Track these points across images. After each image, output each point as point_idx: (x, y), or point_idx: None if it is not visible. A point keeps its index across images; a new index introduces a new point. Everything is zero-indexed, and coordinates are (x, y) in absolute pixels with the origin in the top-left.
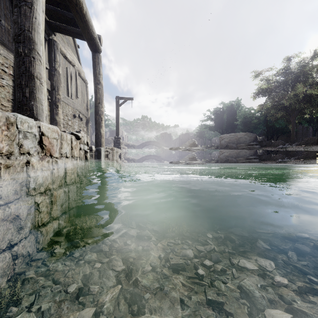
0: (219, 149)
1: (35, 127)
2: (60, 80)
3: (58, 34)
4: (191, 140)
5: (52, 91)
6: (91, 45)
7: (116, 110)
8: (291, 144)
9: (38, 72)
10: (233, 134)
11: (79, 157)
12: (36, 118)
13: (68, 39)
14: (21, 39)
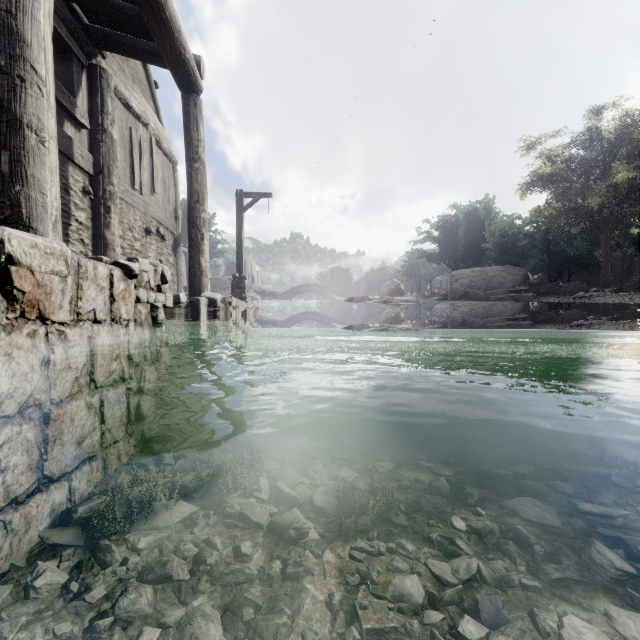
0: (450, 300)
1: None
2: (114, 154)
3: (112, 57)
4: (391, 282)
5: (97, 177)
6: (180, 77)
7: (237, 219)
8: (602, 290)
9: (32, 113)
10: (479, 270)
11: (135, 320)
12: (27, 225)
13: (135, 68)
14: None
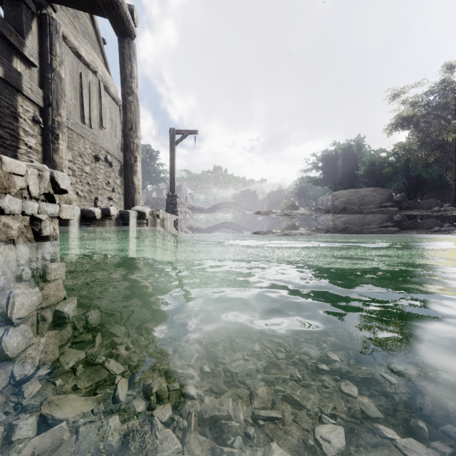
0: (332, 213)
1: None
2: (62, 90)
3: (64, 12)
4: (288, 199)
5: (46, 109)
6: (115, 21)
7: (170, 150)
8: (454, 205)
9: None
10: (354, 191)
11: None
12: None
13: (85, 25)
14: None
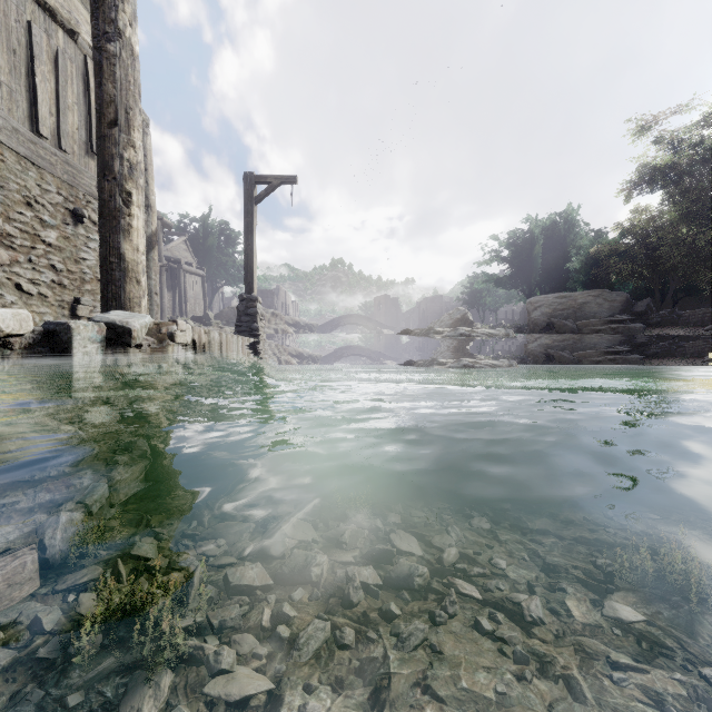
0: (528, 333)
1: None
2: None
3: None
4: (455, 310)
5: None
6: None
7: (245, 214)
8: None
9: None
10: (565, 295)
11: None
12: None
13: None
14: None
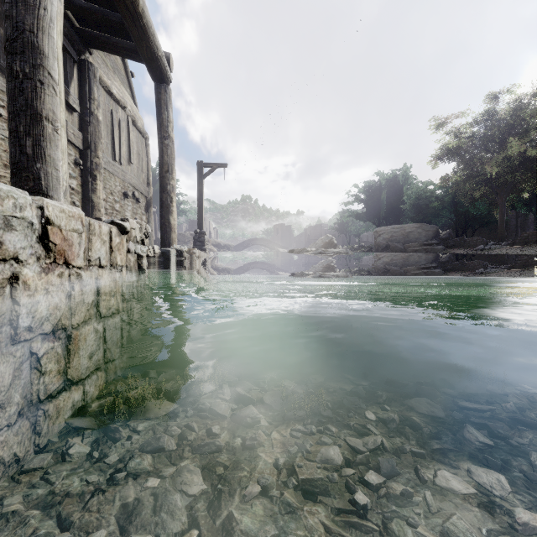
0: (374, 252)
1: (31, 207)
2: (99, 132)
3: (97, 52)
4: (325, 236)
5: (85, 151)
6: (153, 71)
7: (198, 184)
8: (498, 244)
9: (49, 108)
10: (398, 227)
11: (127, 266)
12: (46, 194)
13: (115, 62)
14: (18, 46)
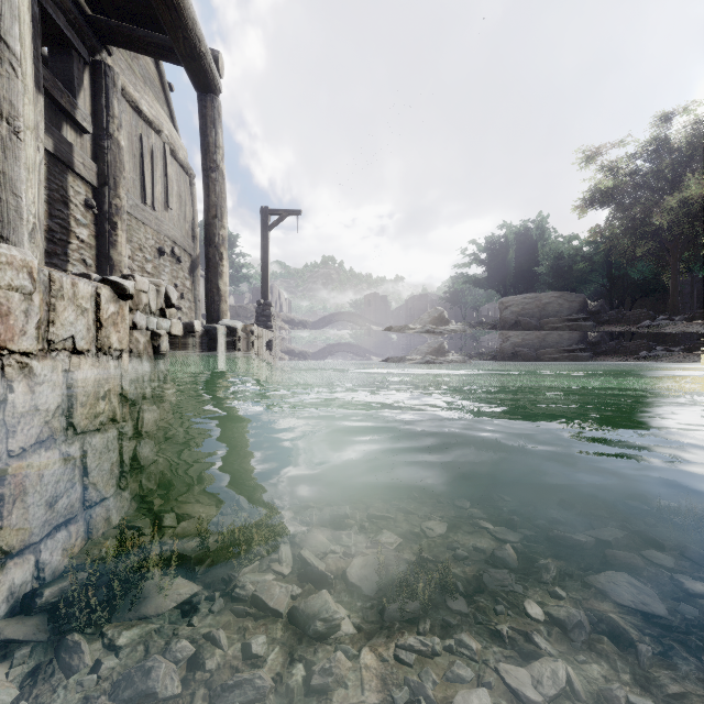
0: (499, 330)
1: None
2: (121, 163)
3: (120, 54)
4: (433, 309)
5: (101, 189)
6: (195, 75)
7: (261, 238)
8: (671, 319)
9: (2, 97)
10: (532, 296)
11: (131, 350)
12: None
13: (146, 68)
14: None
